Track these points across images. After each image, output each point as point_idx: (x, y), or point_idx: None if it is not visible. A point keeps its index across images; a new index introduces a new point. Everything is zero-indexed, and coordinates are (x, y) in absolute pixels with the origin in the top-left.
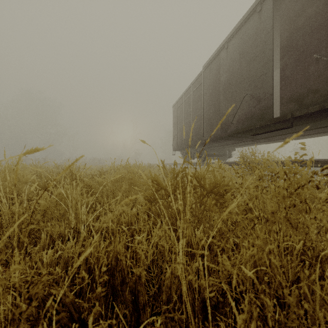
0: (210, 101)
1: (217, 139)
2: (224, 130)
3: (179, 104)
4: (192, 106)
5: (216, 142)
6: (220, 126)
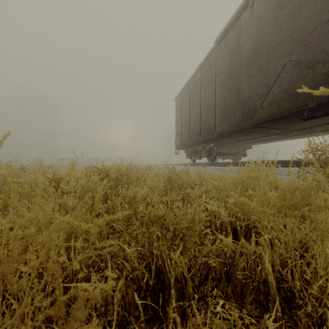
0: (226, 83)
1: (234, 132)
2: (247, 118)
3: (183, 95)
4: (200, 94)
5: (231, 137)
6: (241, 114)
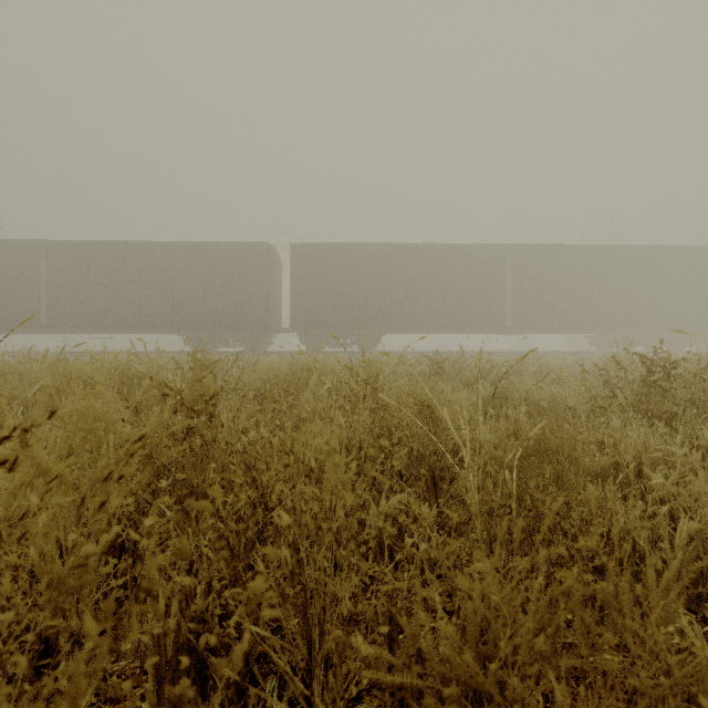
0: None
1: None
2: None
3: None
4: None
5: None
6: None
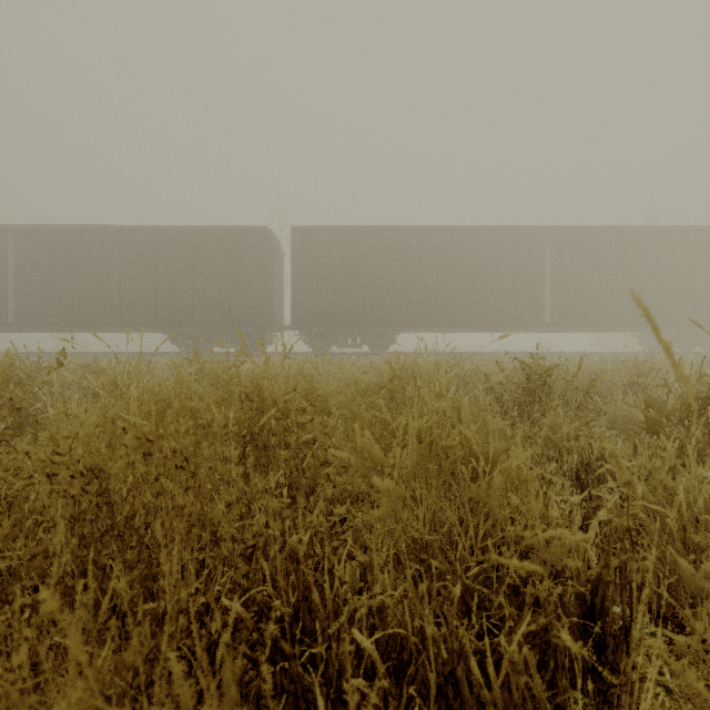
0: None
1: None
2: None
3: None
4: None
5: None
6: None
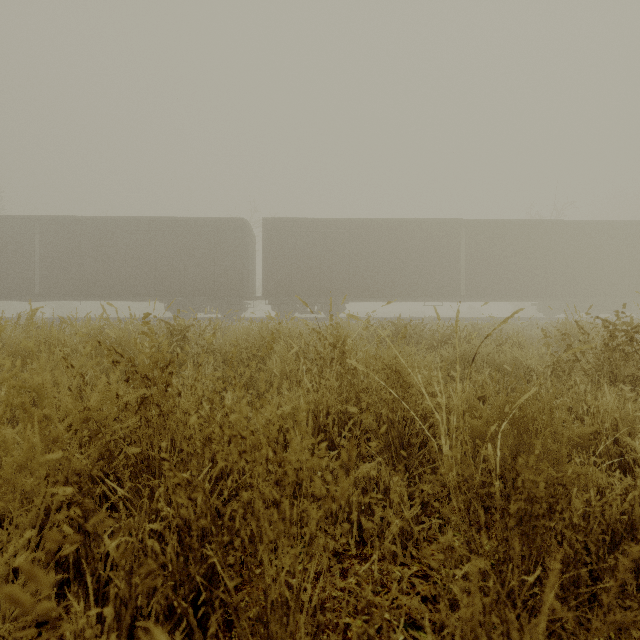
0: None
1: None
2: None
3: None
4: None
5: None
6: None
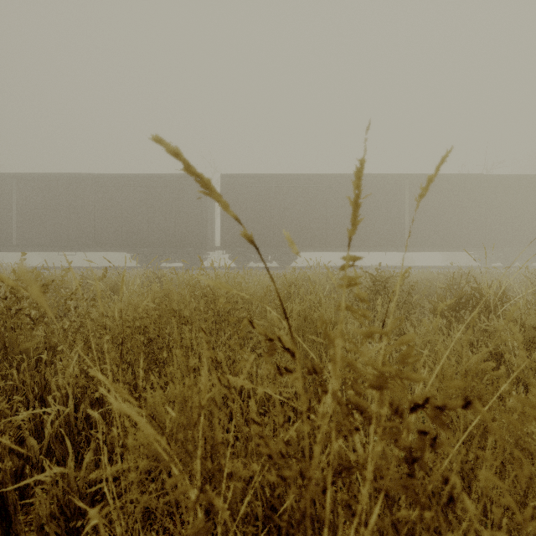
0: None
1: None
2: None
3: None
4: None
5: None
6: None
